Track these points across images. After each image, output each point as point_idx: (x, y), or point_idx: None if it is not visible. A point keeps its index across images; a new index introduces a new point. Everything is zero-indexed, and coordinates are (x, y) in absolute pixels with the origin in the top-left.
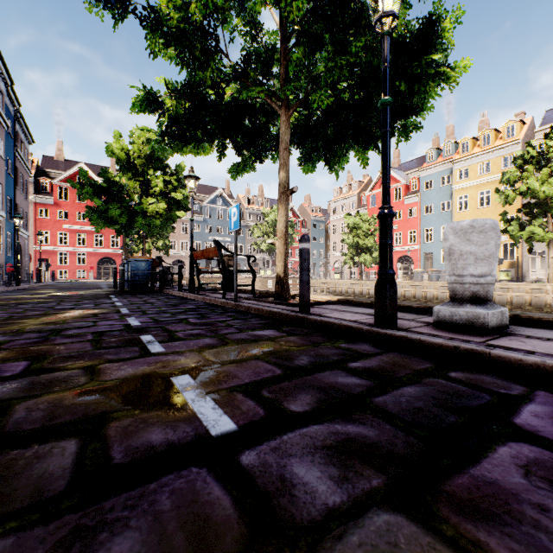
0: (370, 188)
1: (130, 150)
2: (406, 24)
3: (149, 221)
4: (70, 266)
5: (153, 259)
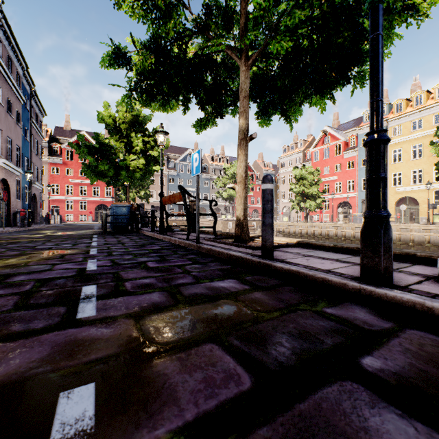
0: (313, 146)
1: (116, 117)
2: None
3: (131, 174)
4: (74, 211)
5: (131, 205)
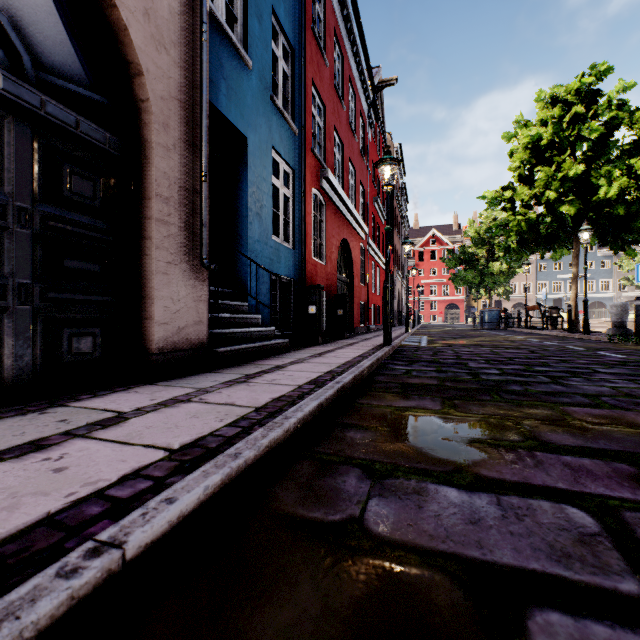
0: None
1: (479, 230)
2: (636, 200)
3: (494, 279)
4: (425, 312)
5: (500, 309)
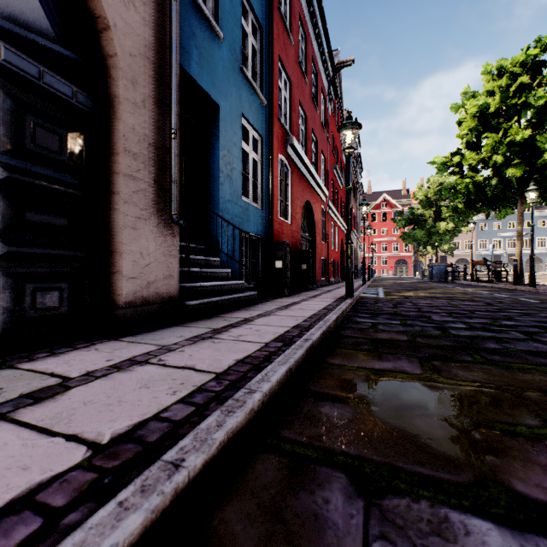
0: None
1: (427, 193)
2: None
3: (441, 237)
4: (377, 266)
5: (447, 264)
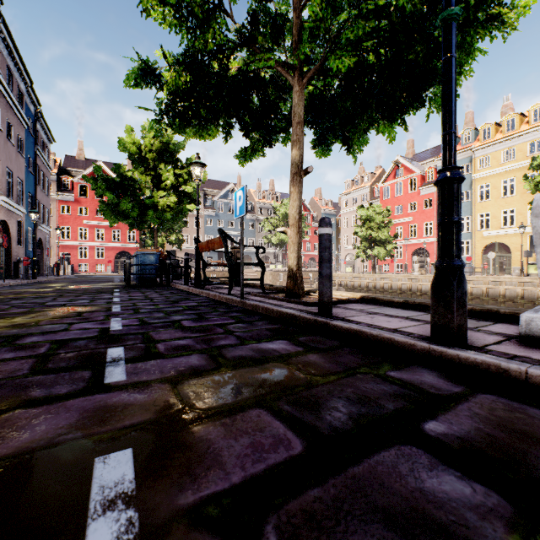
0: (383, 180)
1: (141, 144)
2: None
3: (160, 215)
4: (89, 260)
5: (160, 252)
